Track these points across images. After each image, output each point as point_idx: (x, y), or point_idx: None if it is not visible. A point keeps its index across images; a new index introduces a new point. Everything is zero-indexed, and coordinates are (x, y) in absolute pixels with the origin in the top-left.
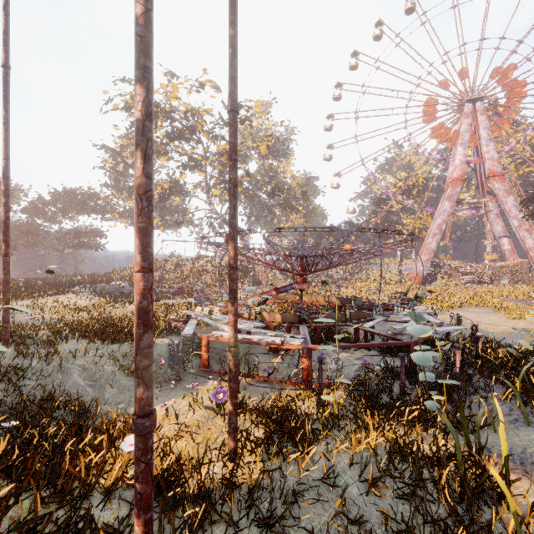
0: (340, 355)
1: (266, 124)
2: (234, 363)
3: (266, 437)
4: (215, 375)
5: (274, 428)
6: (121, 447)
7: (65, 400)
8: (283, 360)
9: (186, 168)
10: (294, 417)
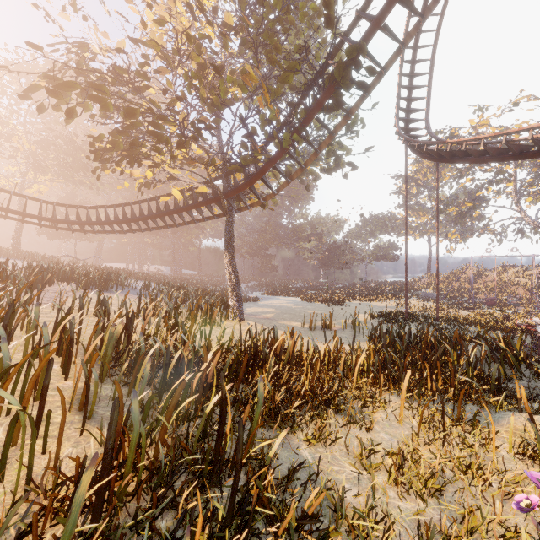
0: None
1: None
2: None
3: None
4: None
5: None
6: None
7: None
8: None
9: (492, 184)
10: None
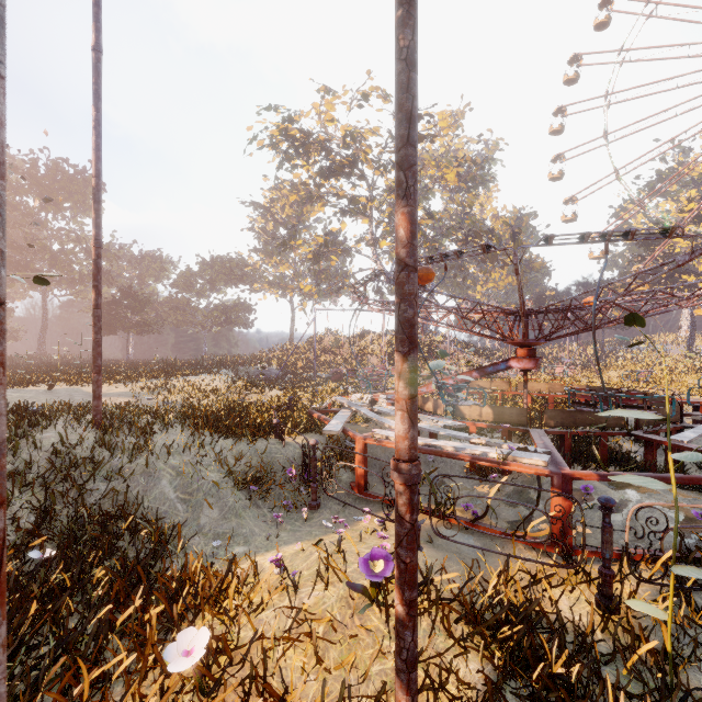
0: (624, 492)
1: (455, 144)
2: (409, 501)
3: (491, 700)
4: (377, 505)
5: (504, 663)
6: (165, 655)
7: (136, 521)
8: (498, 491)
9: (345, 215)
10: (556, 647)
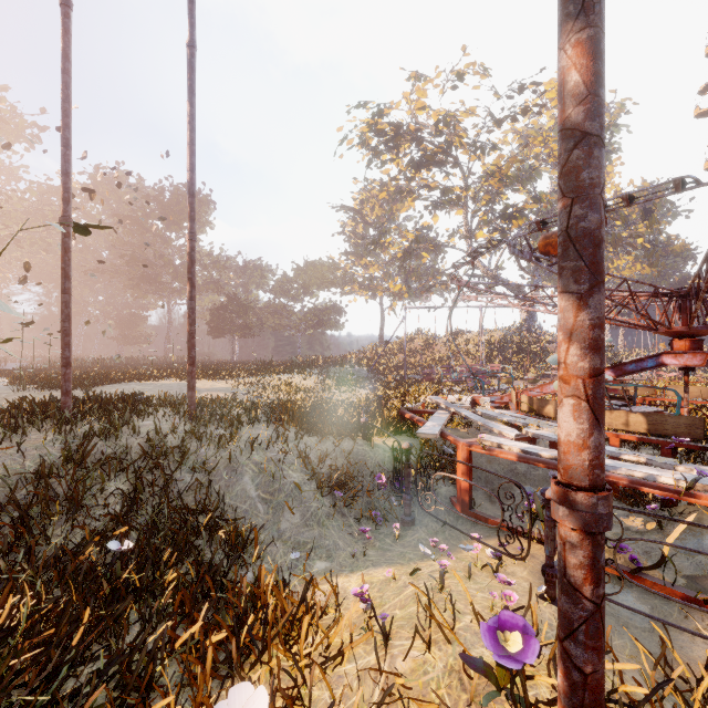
0: None
1: None
2: (591, 561)
3: None
4: (485, 528)
5: None
6: None
7: (214, 519)
8: (660, 528)
9: (437, 207)
10: None
